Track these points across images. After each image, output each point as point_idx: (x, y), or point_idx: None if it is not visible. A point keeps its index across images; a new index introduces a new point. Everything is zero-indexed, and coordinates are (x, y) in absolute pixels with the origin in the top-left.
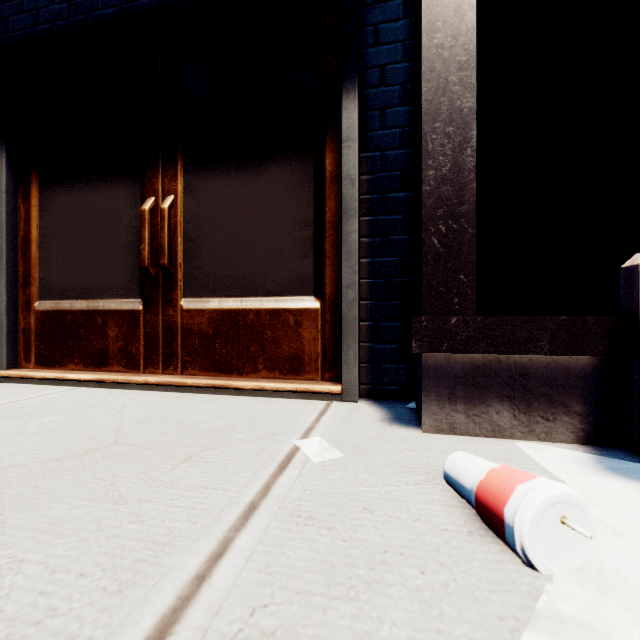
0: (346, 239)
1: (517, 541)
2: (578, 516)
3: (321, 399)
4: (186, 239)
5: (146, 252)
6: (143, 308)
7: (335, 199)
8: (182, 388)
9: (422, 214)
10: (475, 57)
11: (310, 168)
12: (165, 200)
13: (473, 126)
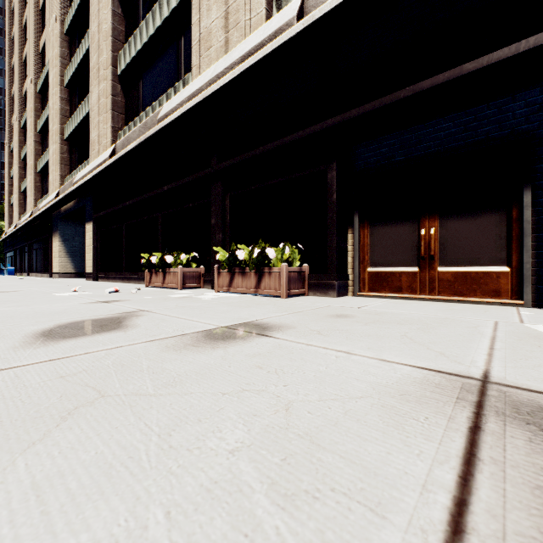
0: (525, 245)
1: None
2: None
3: (512, 306)
4: (440, 244)
5: (423, 250)
6: (418, 270)
7: (517, 228)
8: (441, 300)
9: None
10: None
11: (504, 216)
12: (430, 230)
13: None
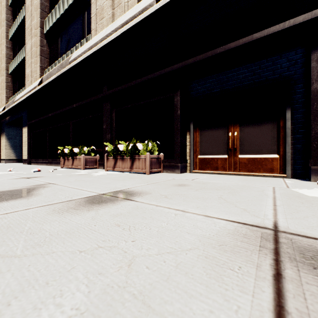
0: (287, 142)
1: None
2: None
3: (280, 178)
4: (240, 141)
5: (230, 145)
6: (228, 157)
7: (283, 132)
8: (241, 175)
9: (311, 140)
10: None
11: (275, 125)
12: (234, 133)
13: None
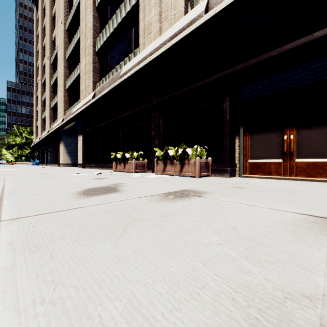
0: None
1: None
2: None
3: None
4: (297, 145)
5: (285, 148)
6: (282, 161)
7: None
8: (298, 180)
9: None
10: None
11: None
12: (290, 136)
13: None
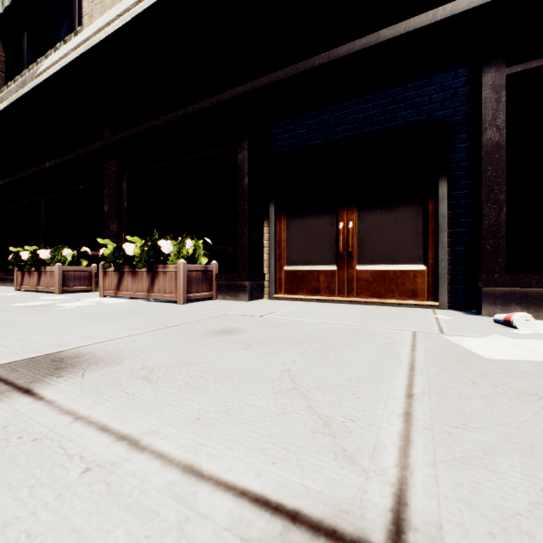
0: (441, 241)
1: (513, 323)
2: (529, 319)
3: (428, 308)
4: (358, 240)
5: (341, 246)
6: (337, 269)
7: (433, 222)
8: (360, 303)
9: (482, 237)
10: (505, 180)
11: (421, 209)
12: (349, 223)
13: (504, 205)
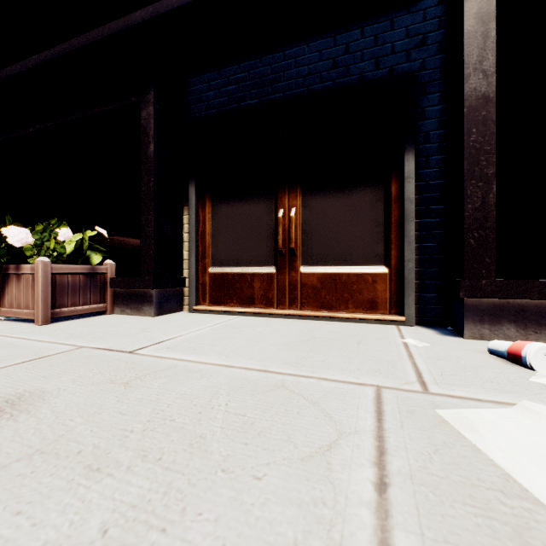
0: (407, 234)
1: (527, 361)
2: None
3: (391, 324)
4: (303, 233)
5: (281, 240)
6: (276, 272)
7: (397, 210)
8: (304, 317)
9: (464, 227)
10: (494, 147)
11: (382, 192)
12: (291, 211)
13: (493, 183)
